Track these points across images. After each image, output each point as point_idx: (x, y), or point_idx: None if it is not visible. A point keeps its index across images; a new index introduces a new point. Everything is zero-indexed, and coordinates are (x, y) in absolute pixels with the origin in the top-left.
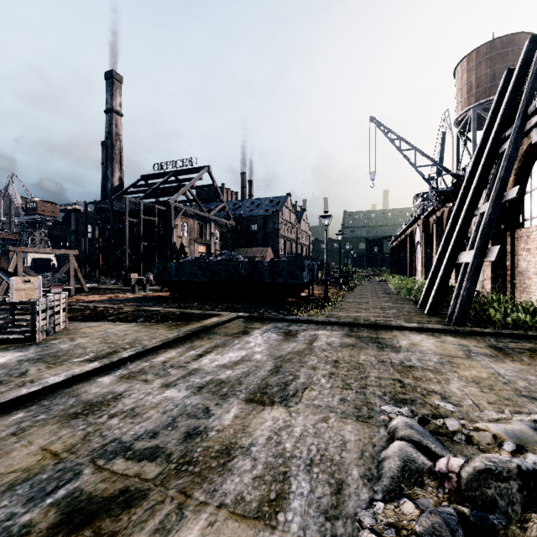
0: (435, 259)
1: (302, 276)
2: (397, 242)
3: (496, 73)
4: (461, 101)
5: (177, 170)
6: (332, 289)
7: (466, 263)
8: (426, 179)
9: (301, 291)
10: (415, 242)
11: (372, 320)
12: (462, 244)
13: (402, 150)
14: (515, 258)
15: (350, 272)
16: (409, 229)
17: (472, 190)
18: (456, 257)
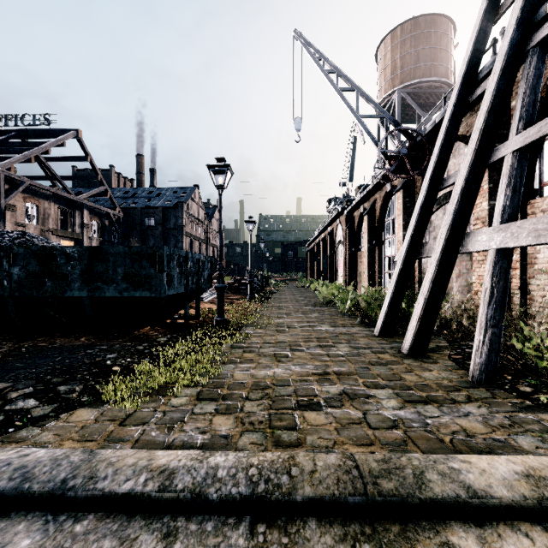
0: (403, 251)
1: (160, 281)
2: (314, 245)
3: (420, 54)
4: (385, 84)
5: (25, 130)
6: (240, 299)
7: (502, 251)
8: (372, 136)
9: (176, 310)
10: (336, 242)
11: (318, 399)
12: (469, 217)
13: (340, 89)
14: (528, 249)
15: (265, 276)
16: (328, 228)
17: (485, 116)
18: (458, 241)
